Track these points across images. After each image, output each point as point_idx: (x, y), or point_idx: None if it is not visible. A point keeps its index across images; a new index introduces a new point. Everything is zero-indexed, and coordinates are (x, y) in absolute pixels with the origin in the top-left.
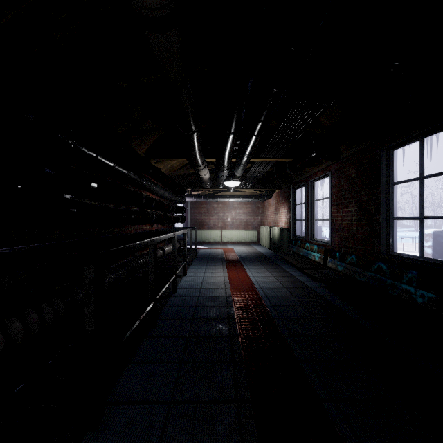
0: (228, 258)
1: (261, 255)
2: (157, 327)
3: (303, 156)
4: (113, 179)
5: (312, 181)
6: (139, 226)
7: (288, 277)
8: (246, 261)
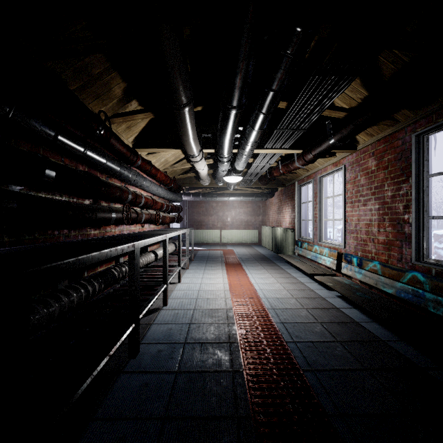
0: (228, 261)
1: (264, 258)
2: (139, 355)
3: (317, 145)
4: (90, 170)
5: (321, 176)
6: (126, 227)
7: (296, 284)
8: (248, 264)
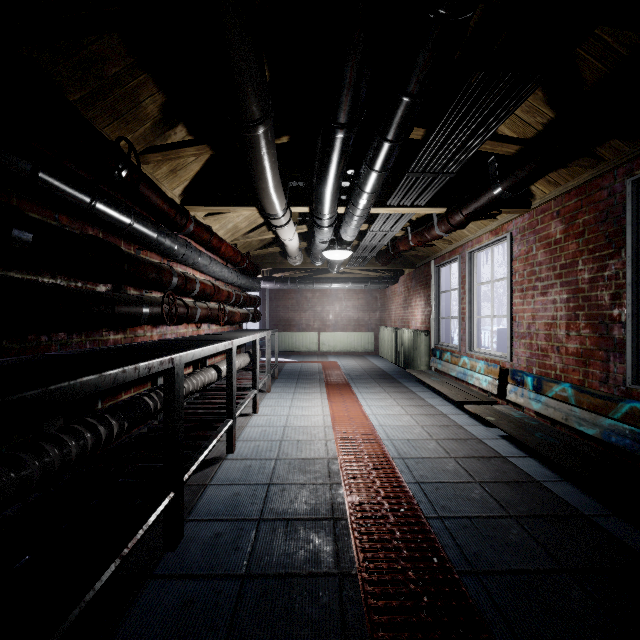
0: (330, 380)
1: (384, 374)
2: (183, 542)
3: (471, 199)
4: (107, 237)
5: (472, 251)
6: (171, 329)
7: (436, 417)
8: (360, 385)
